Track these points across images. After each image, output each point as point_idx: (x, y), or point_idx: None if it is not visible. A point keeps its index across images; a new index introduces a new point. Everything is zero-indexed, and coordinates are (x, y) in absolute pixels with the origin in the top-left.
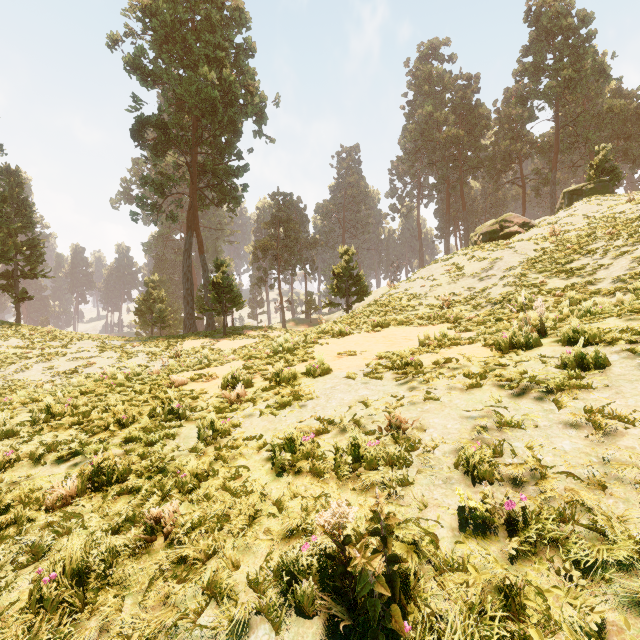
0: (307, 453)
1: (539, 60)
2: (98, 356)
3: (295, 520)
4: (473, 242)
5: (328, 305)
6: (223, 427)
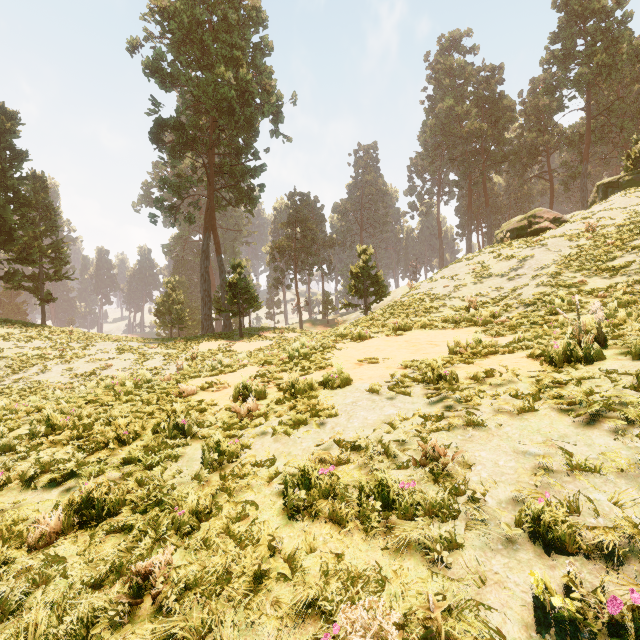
0: (326, 491)
1: (569, 46)
2: (116, 358)
3: (311, 590)
4: (499, 239)
5: (346, 306)
6: (230, 450)
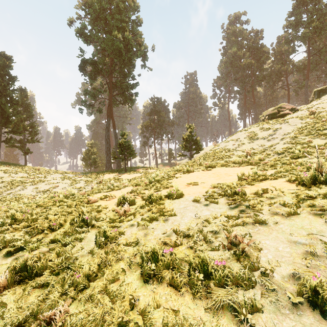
0: (167, 265)
1: (298, 18)
2: (60, 182)
3: None
4: (261, 120)
5: (180, 155)
6: (112, 235)
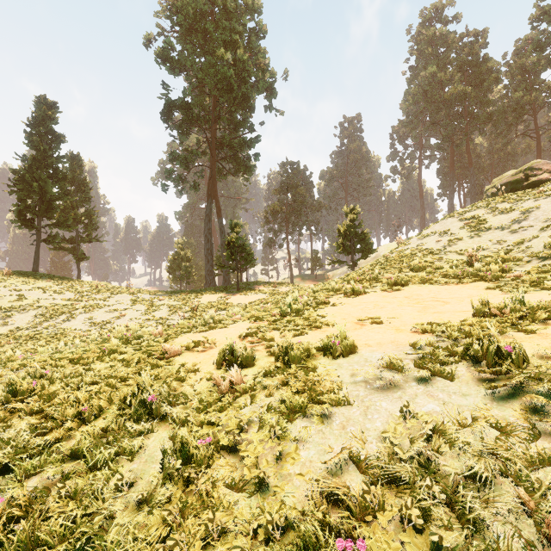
0: None
1: None
2: (129, 308)
3: None
4: (490, 194)
5: (333, 262)
6: (198, 455)
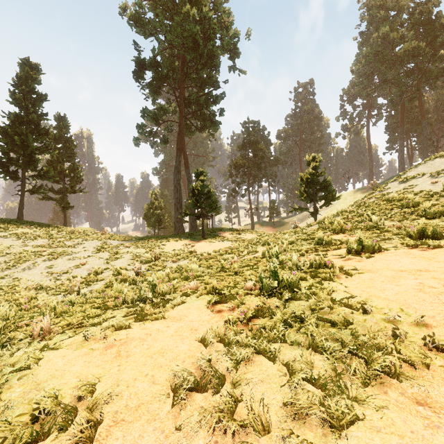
0: None
1: None
2: (93, 256)
3: None
4: None
5: (295, 209)
6: None
